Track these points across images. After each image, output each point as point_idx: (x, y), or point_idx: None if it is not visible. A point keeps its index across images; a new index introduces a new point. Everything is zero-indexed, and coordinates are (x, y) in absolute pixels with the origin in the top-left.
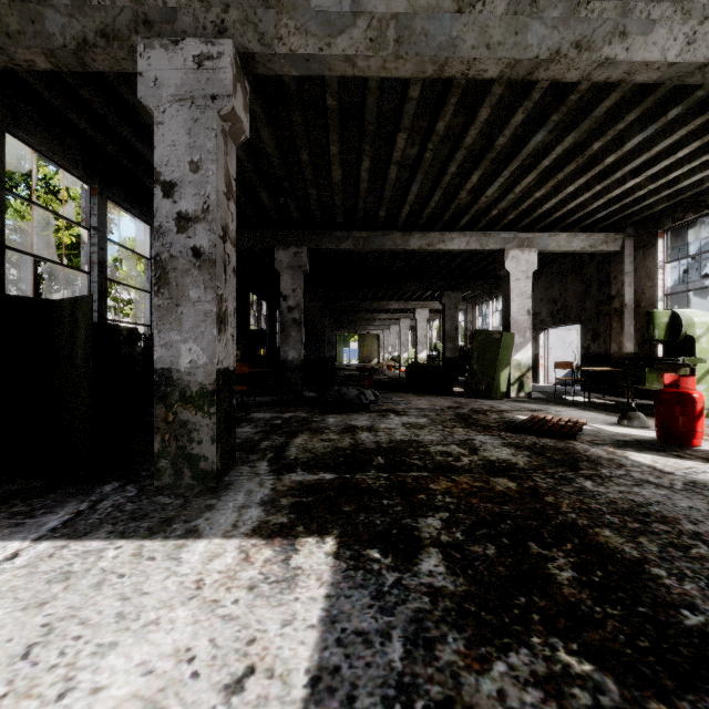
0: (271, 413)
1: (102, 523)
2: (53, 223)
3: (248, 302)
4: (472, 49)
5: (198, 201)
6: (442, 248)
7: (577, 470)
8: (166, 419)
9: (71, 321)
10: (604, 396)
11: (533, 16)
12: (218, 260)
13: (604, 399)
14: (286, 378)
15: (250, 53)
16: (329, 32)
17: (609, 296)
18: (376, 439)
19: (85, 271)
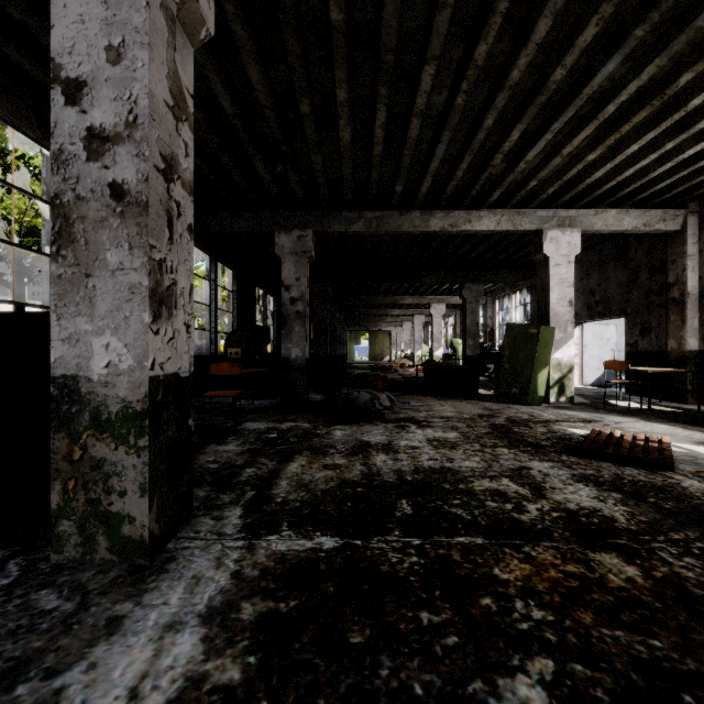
0: (268, 423)
1: None
2: (36, 208)
3: (253, 297)
4: None
5: (120, 108)
6: (468, 229)
7: None
8: (70, 456)
9: None
10: (660, 401)
11: None
12: (153, 205)
13: (662, 405)
14: (288, 379)
15: None
16: None
17: (665, 284)
18: (396, 465)
19: (45, 253)
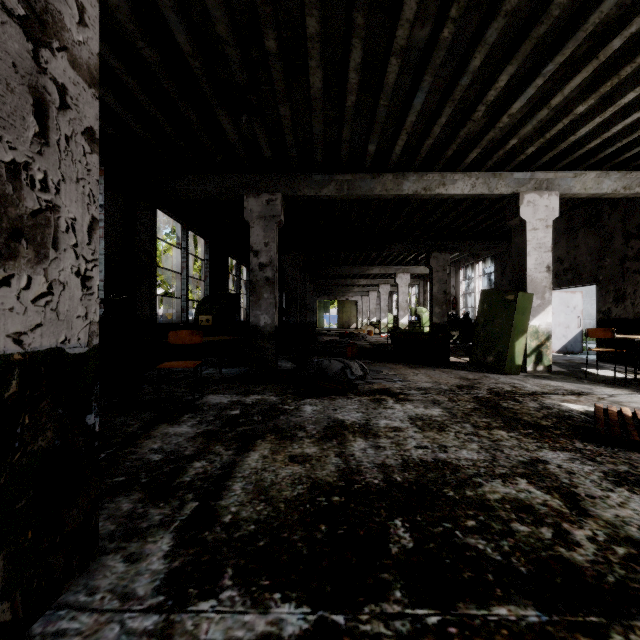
0: (232, 395)
1: None
2: None
3: (225, 266)
4: None
5: None
6: (442, 193)
7: None
8: None
9: None
10: (639, 369)
11: None
12: None
13: None
14: (257, 347)
15: None
16: None
17: None
18: (378, 457)
19: None
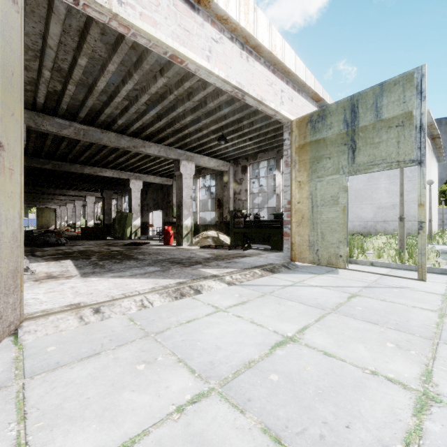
0: None
1: None
2: None
3: None
4: (106, 141)
5: None
6: (101, 175)
7: (135, 249)
8: None
9: None
10: None
11: (122, 138)
12: None
13: None
14: None
15: (31, 126)
16: (61, 128)
17: (170, 200)
18: (73, 250)
19: None
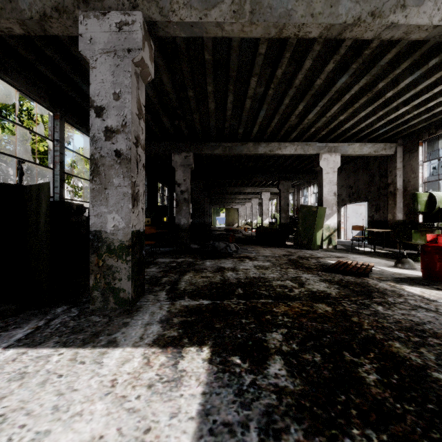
0: (170, 259)
1: (52, 335)
2: (33, 138)
3: (156, 188)
4: (301, 17)
5: (119, 119)
6: (279, 153)
7: (371, 298)
8: (98, 264)
9: (37, 199)
10: (383, 247)
11: None
12: (132, 159)
13: (383, 249)
14: (179, 236)
15: (154, 21)
16: (206, 7)
17: (387, 183)
18: (237, 276)
19: (51, 168)
